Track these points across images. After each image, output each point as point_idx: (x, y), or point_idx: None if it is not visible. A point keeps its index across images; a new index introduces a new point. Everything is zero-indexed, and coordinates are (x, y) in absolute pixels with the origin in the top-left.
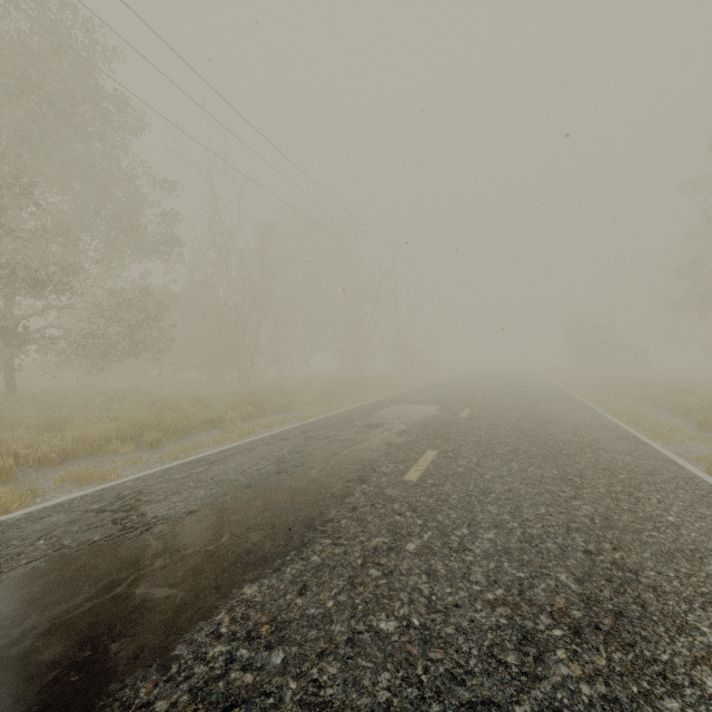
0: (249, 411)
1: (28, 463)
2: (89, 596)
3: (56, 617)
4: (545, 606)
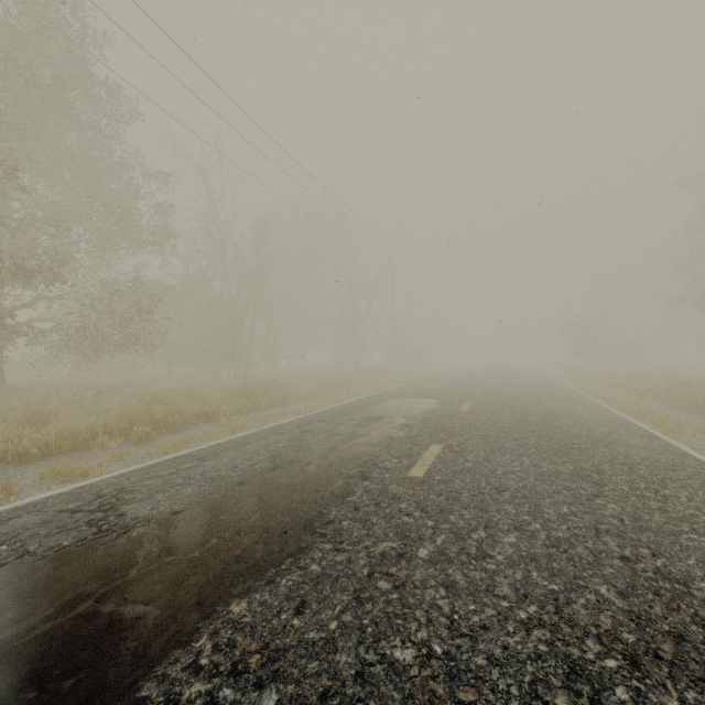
0: (244, 404)
1: (7, 458)
2: (46, 616)
3: (2, 644)
4: (590, 628)
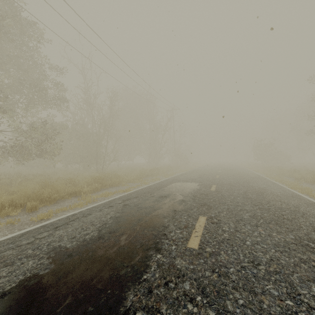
0: (97, 186)
1: None
2: None
3: None
4: None
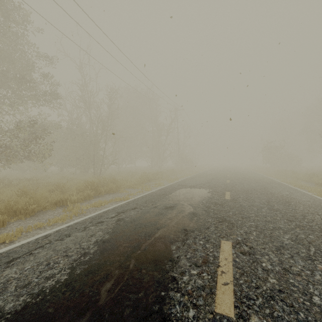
0: (89, 193)
1: None
2: None
3: None
4: None
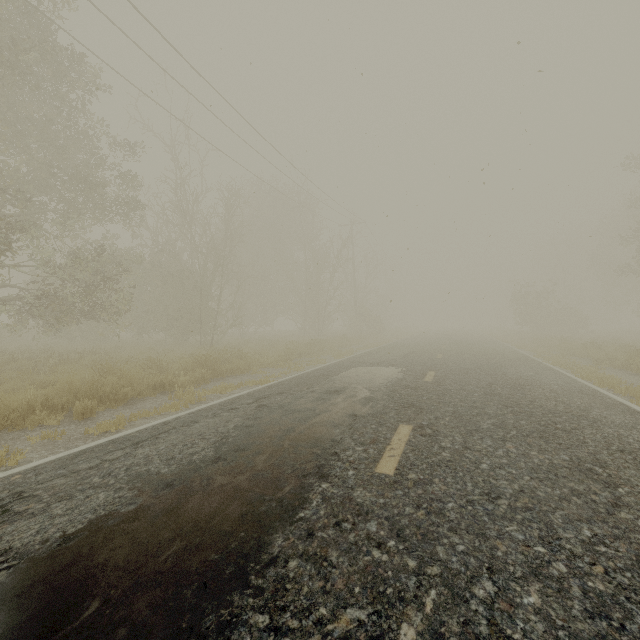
0: (204, 374)
1: None
2: None
3: None
4: None
